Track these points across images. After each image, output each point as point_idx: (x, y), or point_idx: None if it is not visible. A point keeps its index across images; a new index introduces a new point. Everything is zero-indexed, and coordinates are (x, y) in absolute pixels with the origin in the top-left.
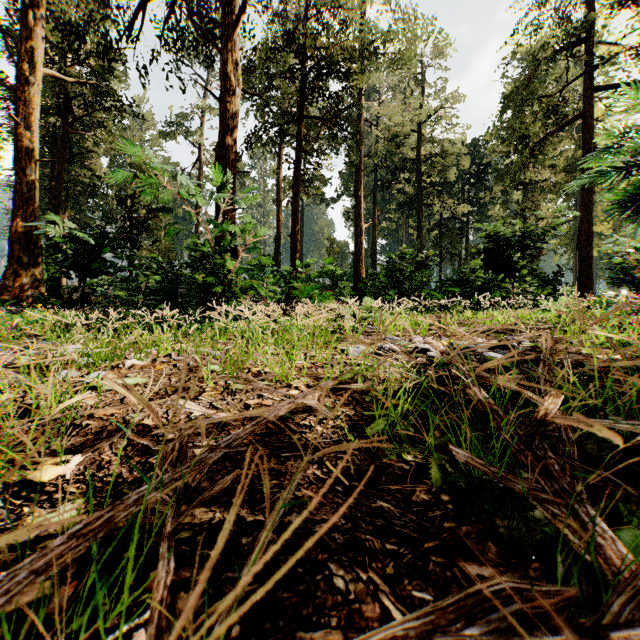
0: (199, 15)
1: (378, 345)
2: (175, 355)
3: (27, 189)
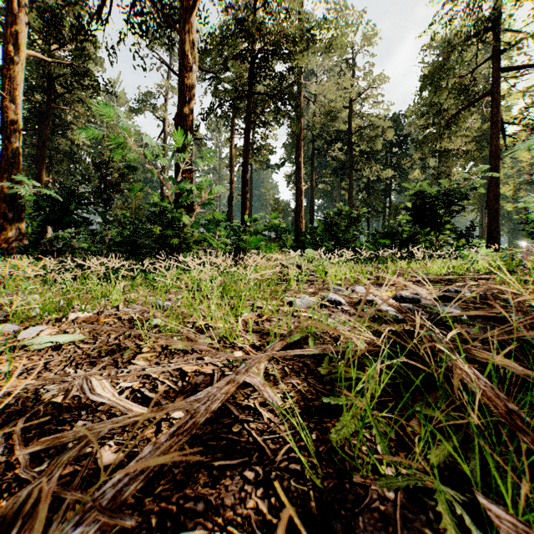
0: (161, 2)
1: (322, 295)
2: (122, 306)
3: (12, 154)
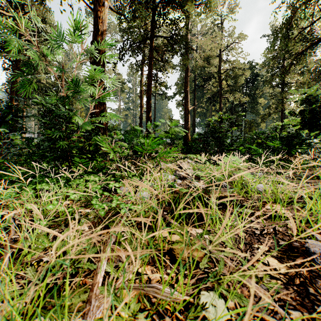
0: None
1: None
2: None
3: None
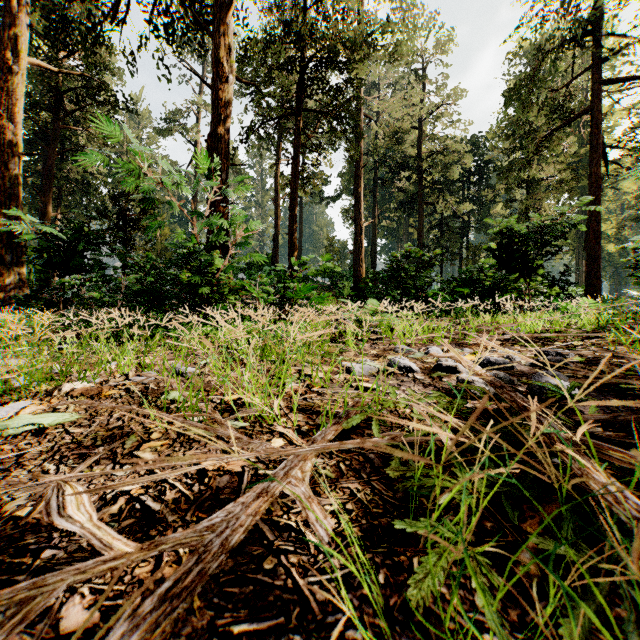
0: None
1: (388, 358)
2: (133, 374)
3: (10, 184)
